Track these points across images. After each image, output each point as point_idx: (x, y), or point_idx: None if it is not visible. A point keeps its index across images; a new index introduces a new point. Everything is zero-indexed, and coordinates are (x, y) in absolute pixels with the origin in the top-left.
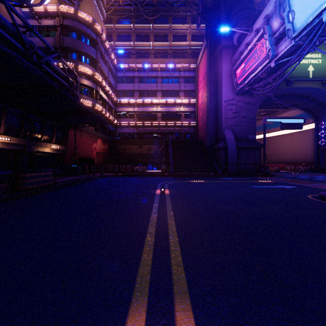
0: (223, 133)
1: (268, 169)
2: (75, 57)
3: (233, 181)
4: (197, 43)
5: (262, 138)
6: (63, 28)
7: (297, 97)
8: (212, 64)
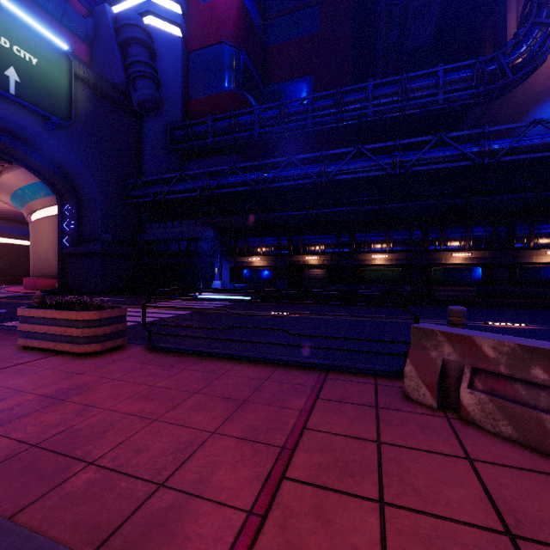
0: None
1: None
2: None
3: None
4: None
5: None
6: None
7: None
8: None
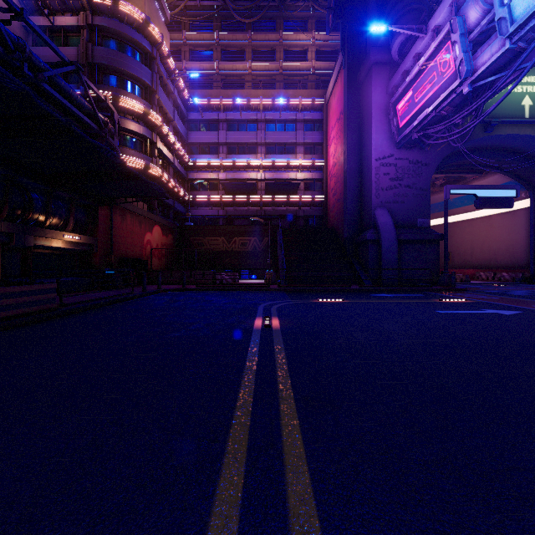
0: (374, 215)
1: (454, 279)
2: (114, 83)
3: (395, 299)
4: (326, 63)
5: (436, 226)
6: (94, 31)
7: (500, 153)
8: (353, 96)
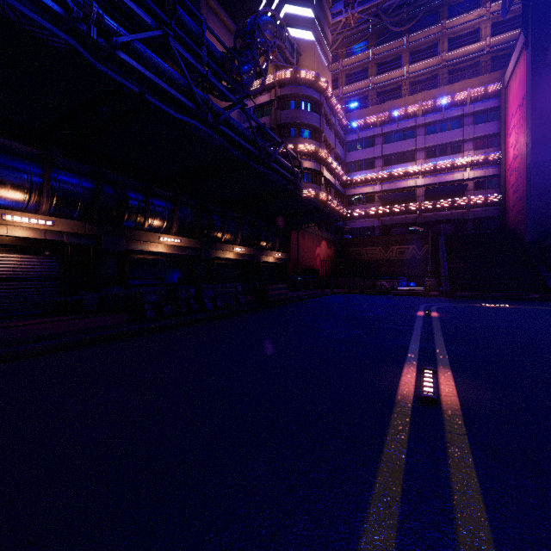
0: None
1: None
2: (293, 134)
3: None
4: (507, 34)
5: None
6: (280, 100)
7: None
8: (540, 79)
